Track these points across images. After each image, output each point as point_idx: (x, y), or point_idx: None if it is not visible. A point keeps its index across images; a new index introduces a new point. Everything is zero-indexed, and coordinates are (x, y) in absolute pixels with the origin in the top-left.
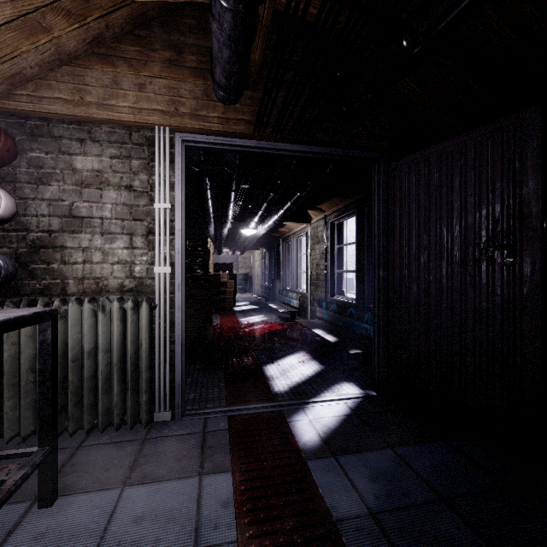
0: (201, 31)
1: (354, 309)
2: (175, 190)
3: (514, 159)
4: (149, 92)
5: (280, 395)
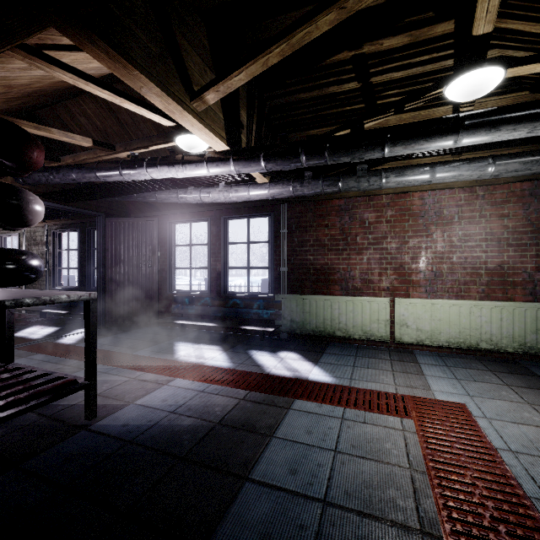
0: None
1: None
2: None
3: (151, 232)
4: None
5: (41, 339)
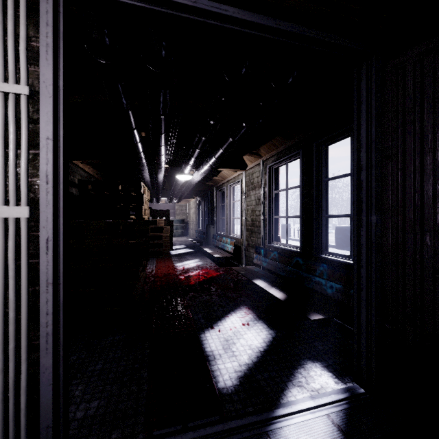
0: None
1: (301, 259)
2: (40, 62)
3: None
4: None
5: (228, 397)
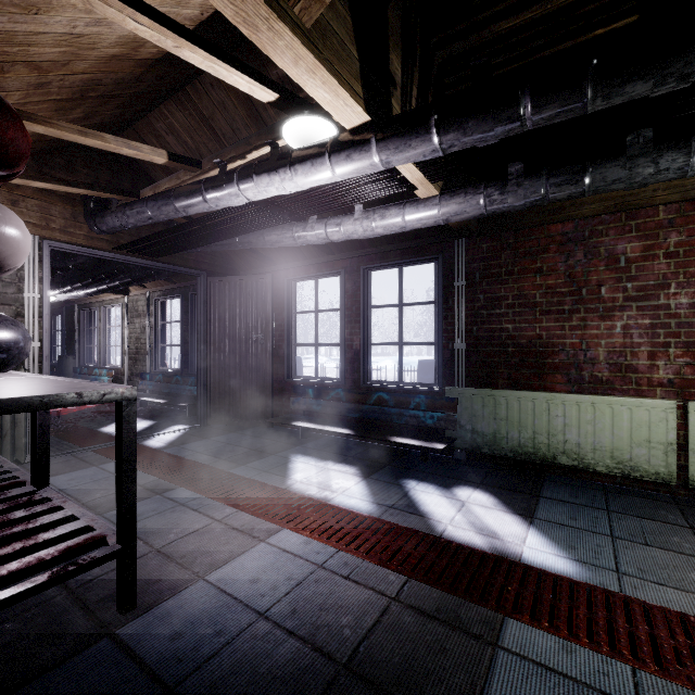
0: (69, 170)
1: (180, 377)
2: (44, 283)
3: (264, 295)
4: (23, 208)
5: None
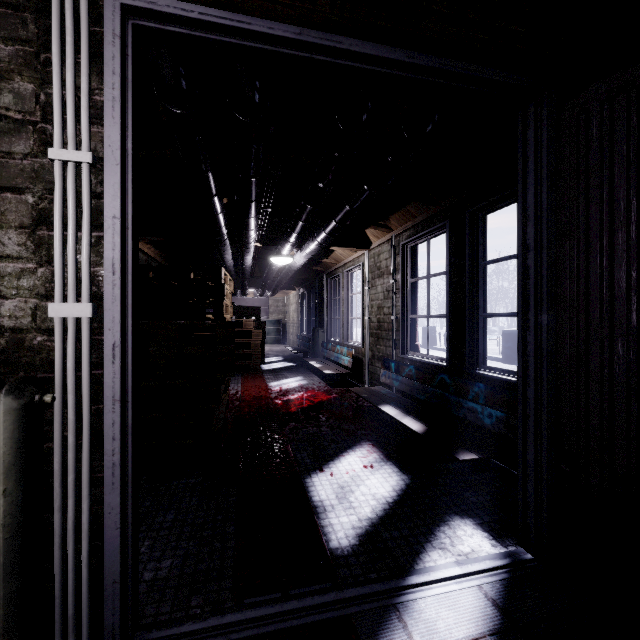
0: None
1: (448, 377)
2: (105, 121)
3: None
4: None
5: (343, 560)
